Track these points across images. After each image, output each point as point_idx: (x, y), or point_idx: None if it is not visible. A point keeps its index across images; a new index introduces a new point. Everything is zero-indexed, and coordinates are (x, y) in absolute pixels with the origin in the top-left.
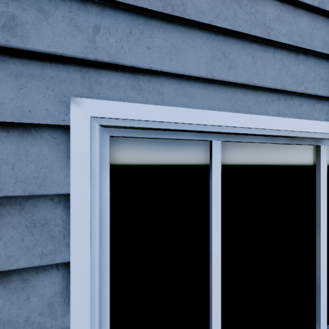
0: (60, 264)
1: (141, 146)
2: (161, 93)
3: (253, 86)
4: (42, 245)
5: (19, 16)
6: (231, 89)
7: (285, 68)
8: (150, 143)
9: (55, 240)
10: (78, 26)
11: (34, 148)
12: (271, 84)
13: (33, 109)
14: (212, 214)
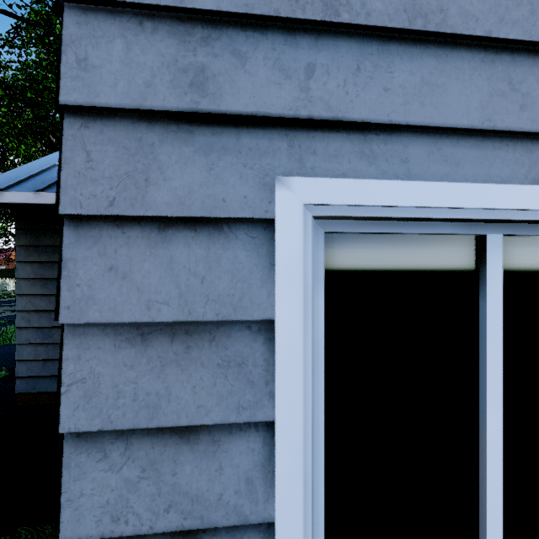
0: (260, 424)
1: (368, 247)
2: (404, 161)
3: None
4: (239, 394)
5: (209, 66)
6: (524, 144)
7: None
8: (381, 242)
9: (255, 387)
10: (284, 70)
11: (227, 253)
12: None
13: (227, 197)
14: (487, 360)
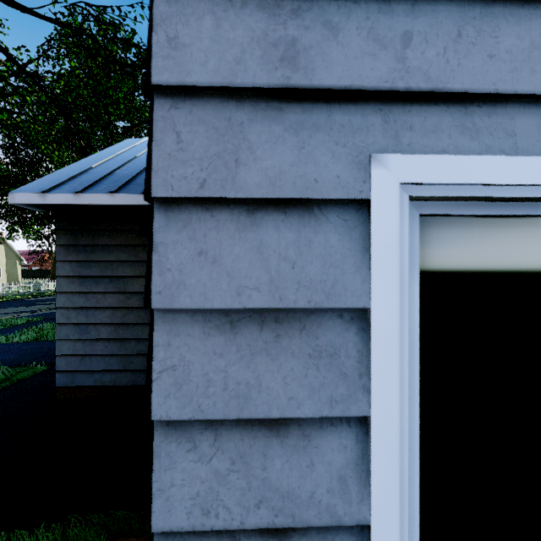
0: (352, 419)
1: (463, 231)
2: (511, 134)
3: None
4: (331, 387)
5: (300, 40)
6: None
7: None
8: (478, 225)
9: (348, 380)
10: (379, 40)
11: (318, 237)
12: None
13: (319, 178)
14: None
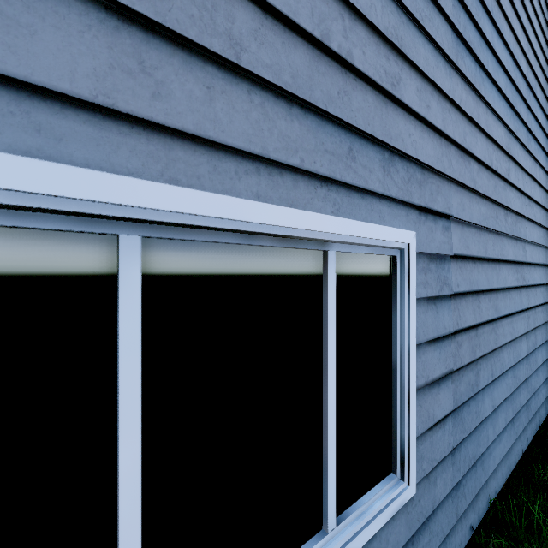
0: None
1: None
2: None
3: (208, 140)
4: None
5: None
6: (161, 137)
7: (268, 121)
8: None
9: None
10: None
11: None
12: (242, 142)
13: None
14: (119, 383)
